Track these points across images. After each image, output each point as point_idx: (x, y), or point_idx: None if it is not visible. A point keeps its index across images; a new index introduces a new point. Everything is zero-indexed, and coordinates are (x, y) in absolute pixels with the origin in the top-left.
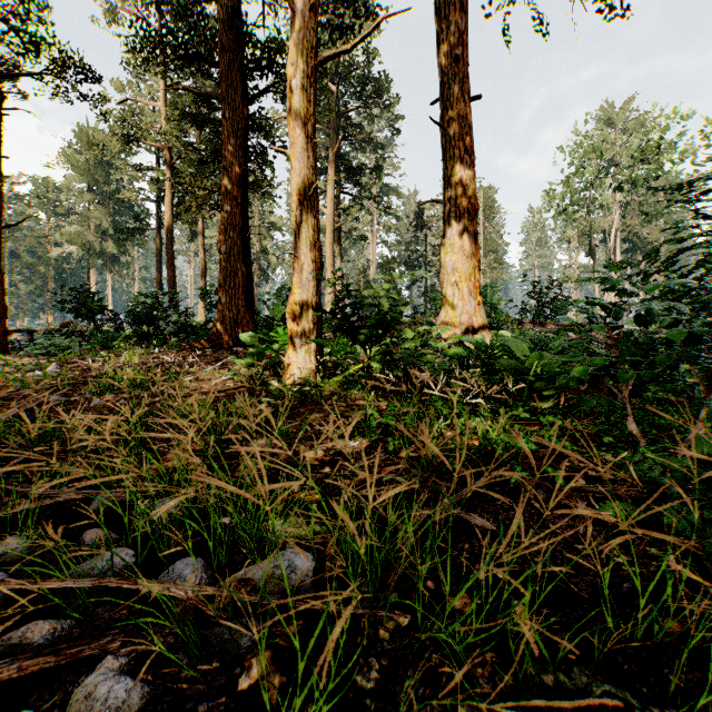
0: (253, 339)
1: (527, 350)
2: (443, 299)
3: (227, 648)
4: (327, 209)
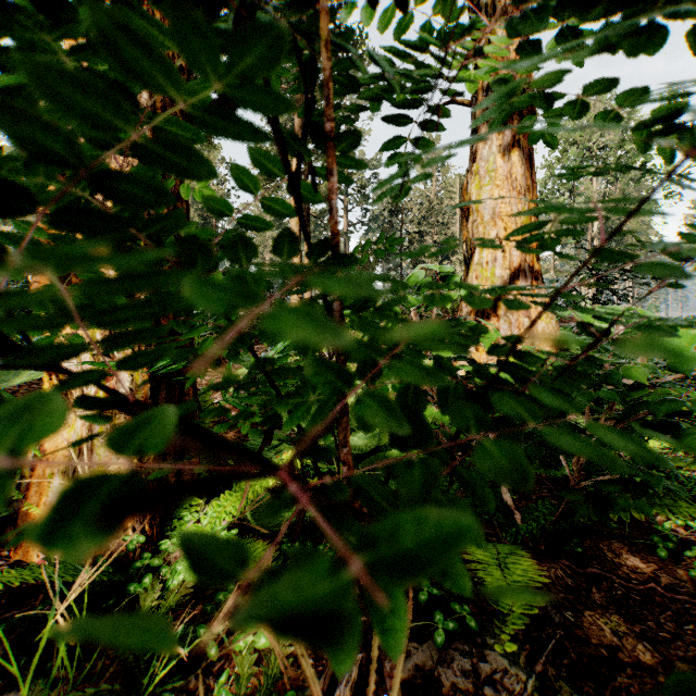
0: None
1: None
2: (476, 268)
3: None
4: None
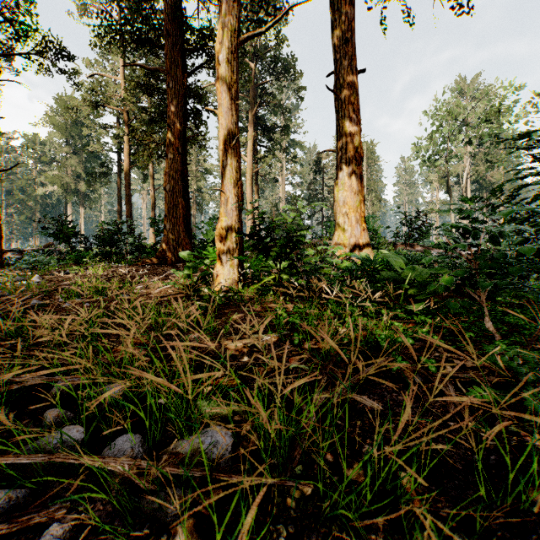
0: (189, 256)
1: (403, 264)
2: (336, 226)
3: (156, 515)
4: (247, 158)
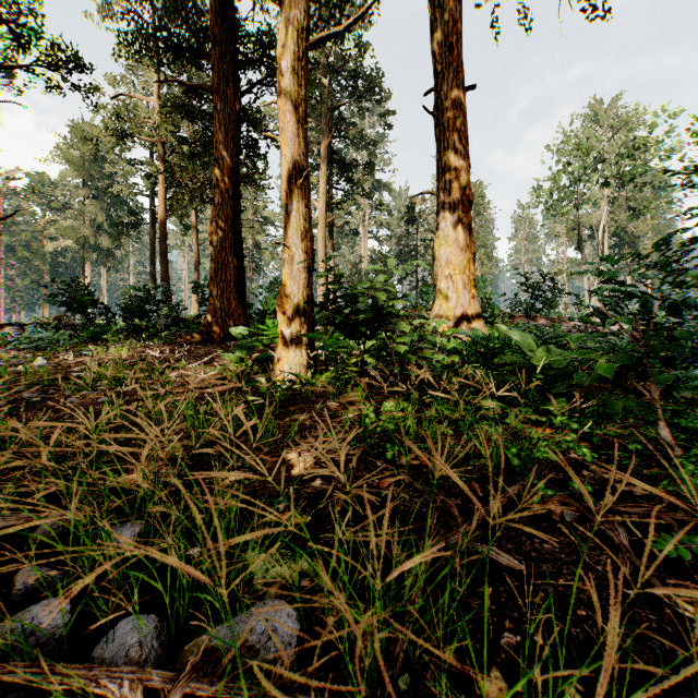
0: (241, 333)
1: (534, 345)
2: (437, 292)
3: None
4: (319, 204)
